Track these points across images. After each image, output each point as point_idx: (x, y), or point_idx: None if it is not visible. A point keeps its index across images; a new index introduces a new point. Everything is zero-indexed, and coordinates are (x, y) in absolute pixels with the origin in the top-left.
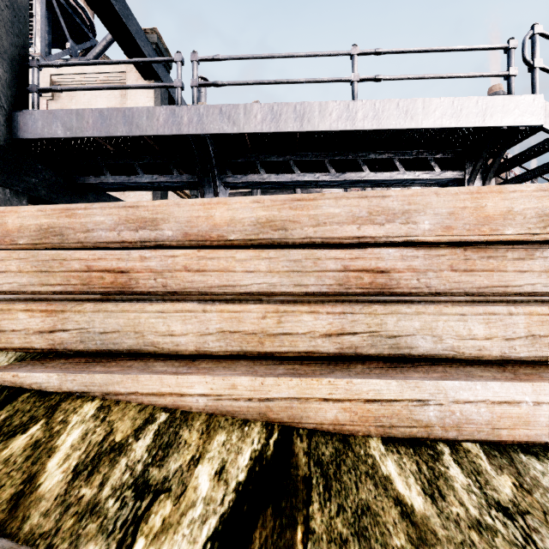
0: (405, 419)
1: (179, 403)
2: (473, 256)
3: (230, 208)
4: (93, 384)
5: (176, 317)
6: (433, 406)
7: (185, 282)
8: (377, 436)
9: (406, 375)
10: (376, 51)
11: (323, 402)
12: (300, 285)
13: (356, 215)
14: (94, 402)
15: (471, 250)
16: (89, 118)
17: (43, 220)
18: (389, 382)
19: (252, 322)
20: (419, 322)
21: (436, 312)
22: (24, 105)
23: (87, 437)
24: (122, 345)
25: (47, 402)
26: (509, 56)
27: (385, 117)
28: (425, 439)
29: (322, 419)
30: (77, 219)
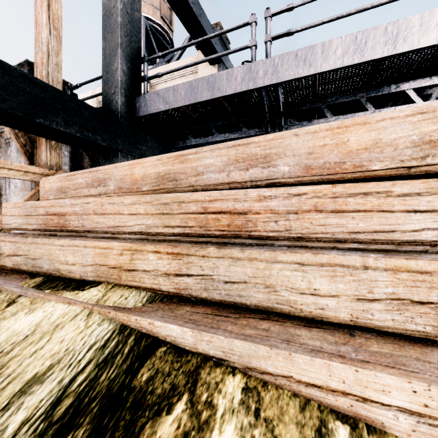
0: None
1: (360, 411)
2: None
3: (372, 127)
4: (231, 352)
5: (320, 272)
6: None
7: (315, 225)
8: None
9: None
10: None
11: None
12: None
13: None
14: (236, 378)
15: None
16: (182, 91)
17: (160, 168)
18: None
19: None
20: None
21: None
22: (138, 93)
23: None
24: (249, 298)
25: (184, 365)
26: None
27: None
28: None
29: None
30: (189, 163)
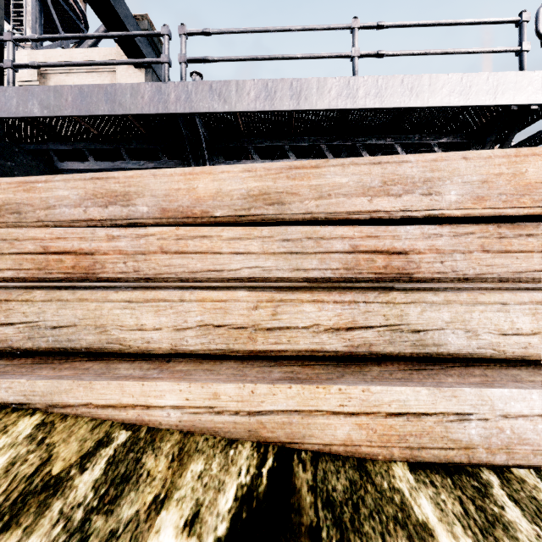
0: (438, 438)
1: (145, 418)
2: (509, 234)
3: (216, 178)
4: (33, 393)
5: (146, 308)
6: (476, 421)
7: (161, 266)
8: (403, 460)
9: (436, 380)
10: (378, 24)
11: (332, 417)
12: (300, 269)
13: (367, 185)
14: (34, 417)
15: (506, 227)
16: (68, 96)
17: None
18: (417, 390)
19: (241, 313)
20: (448, 312)
21: (470, 301)
22: None
23: (13, 469)
24: (79, 342)
25: None
26: (521, 30)
27: (388, 95)
28: (464, 464)
29: (331, 438)
30: (37, 193)
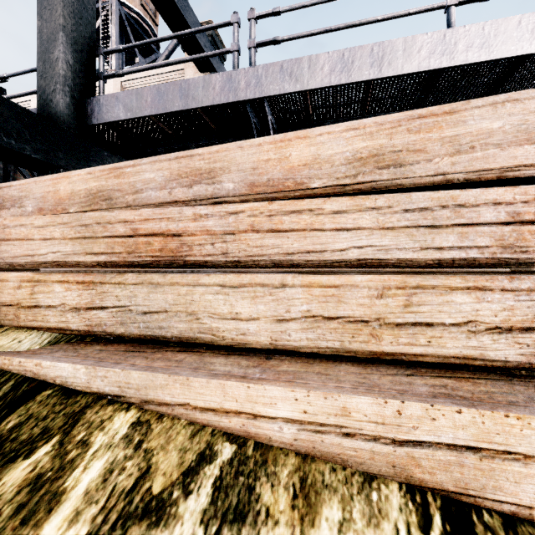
0: None
1: (251, 429)
2: None
3: (312, 142)
4: (128, 385)
5: (242, 293)
6: None
7: (252, 247)
8: None
9: None
10: None
11: (534, 465)
12: (430, 247)
13: (534, 127)
14: (129, 413)
15: None
16: (148, 97)
17: (92, 183)
18: None
19: (360, 302)
20: None
21: None
22: (92, 94)
23: (111, 478)
24: (170, 330)
25: (69, 407)
26: None
27: (499, 43)
28: None
29: (533, 497)
30: (126, 178)
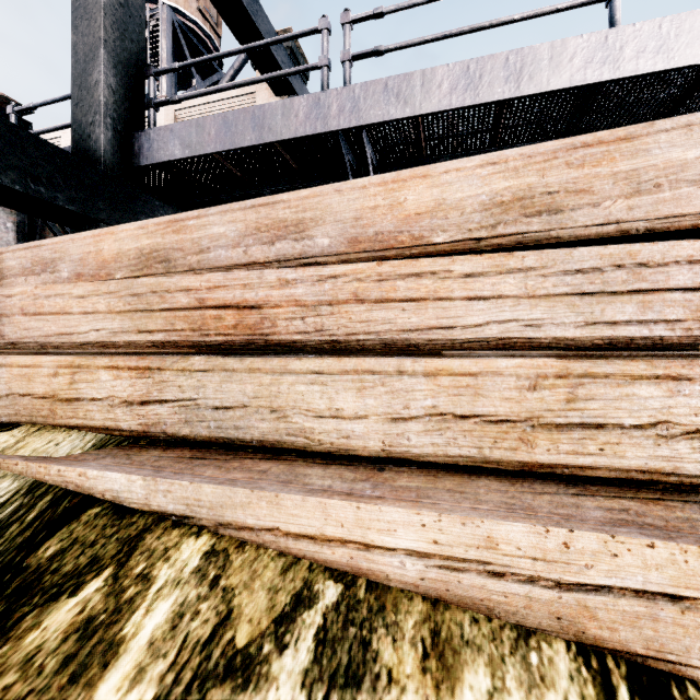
0: None
1: (362, 564)
2: None
3: (435, 182)
4: (198, 503)
5: (344, 383)
6: None
7: (355, 322)
8: None
9: None
10: None
11: None
12: (598, 322)
13: None
14: (200, 540)
15: None
16: (211, 129)
17: (144, 240)
18: None
19: (505, 396)
20: None
21: None
22: (140, 127)
23: (182, 625)
24: (249, 431)
25: (123, 530)
26: None
27: (682, 46)
28: None
29: None
30: (188, 234)
